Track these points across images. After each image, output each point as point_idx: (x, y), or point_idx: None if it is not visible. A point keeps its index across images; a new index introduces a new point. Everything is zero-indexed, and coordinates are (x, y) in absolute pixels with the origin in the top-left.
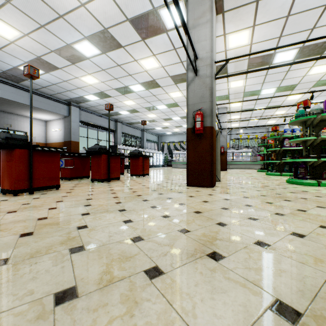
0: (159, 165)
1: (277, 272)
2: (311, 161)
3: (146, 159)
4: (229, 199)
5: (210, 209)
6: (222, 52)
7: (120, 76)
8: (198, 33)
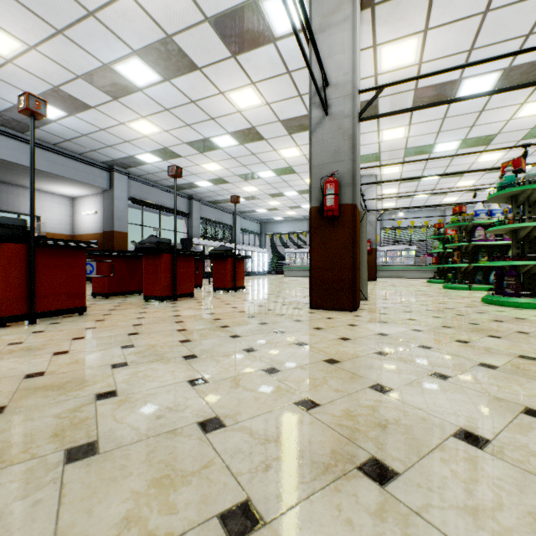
0: (263, 271)
1: (526, 520)
2: (528, 264)
3: (240, 261)
4: (388, 335)
5: (355, 355)
6: (369, 77)
7: (196, 121)
8: (330, 40)
